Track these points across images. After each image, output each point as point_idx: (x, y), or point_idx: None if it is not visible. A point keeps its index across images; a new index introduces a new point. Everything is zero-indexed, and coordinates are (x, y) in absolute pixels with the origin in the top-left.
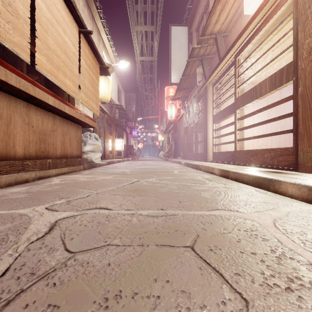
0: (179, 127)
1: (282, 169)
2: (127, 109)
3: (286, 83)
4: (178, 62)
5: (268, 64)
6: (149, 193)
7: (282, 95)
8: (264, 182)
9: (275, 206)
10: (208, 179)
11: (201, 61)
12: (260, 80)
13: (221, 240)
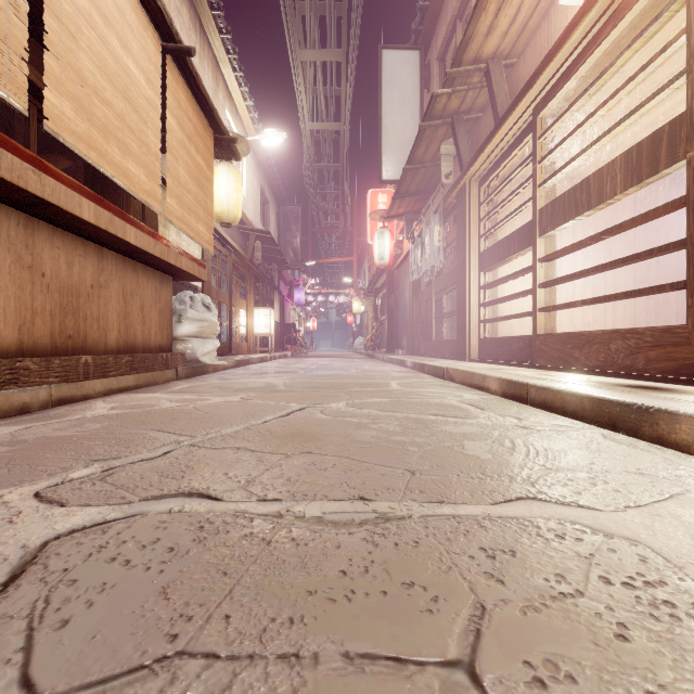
0: (399, 282)
1: (659, 380)
2: (283, 241)
3: (669, 167)
4: (397, 132)
5: (620, 124)
6: (328, 444)
7: (639, 207)
8: (625, 415)
9: (678, 489)
10: (474, 405)
11: (451, 126)
12: (590, 171)
13: (562, 630)
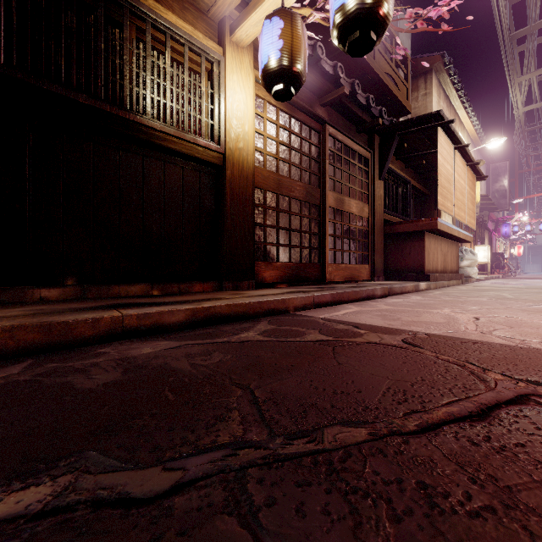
0: None
1: None
2: (491, 191)
3: None
4: None
5: None
6: None
7: None
8: None
9: None
10: None
11: None
12: None
13: None
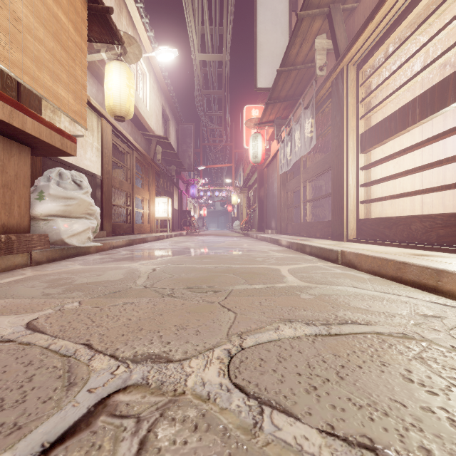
0: (268, 177)
1: None
2: (181, 150)
3: None
4: (270, 48)
5: None
6: None
7: None
8: None
9: None
10: None
11: (327, 17)
12: None
13: None
